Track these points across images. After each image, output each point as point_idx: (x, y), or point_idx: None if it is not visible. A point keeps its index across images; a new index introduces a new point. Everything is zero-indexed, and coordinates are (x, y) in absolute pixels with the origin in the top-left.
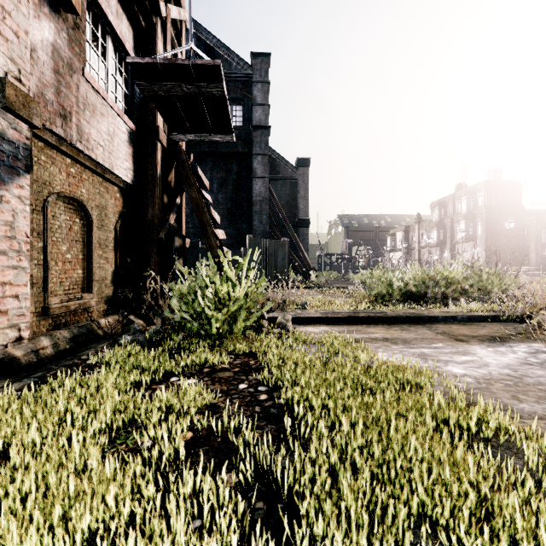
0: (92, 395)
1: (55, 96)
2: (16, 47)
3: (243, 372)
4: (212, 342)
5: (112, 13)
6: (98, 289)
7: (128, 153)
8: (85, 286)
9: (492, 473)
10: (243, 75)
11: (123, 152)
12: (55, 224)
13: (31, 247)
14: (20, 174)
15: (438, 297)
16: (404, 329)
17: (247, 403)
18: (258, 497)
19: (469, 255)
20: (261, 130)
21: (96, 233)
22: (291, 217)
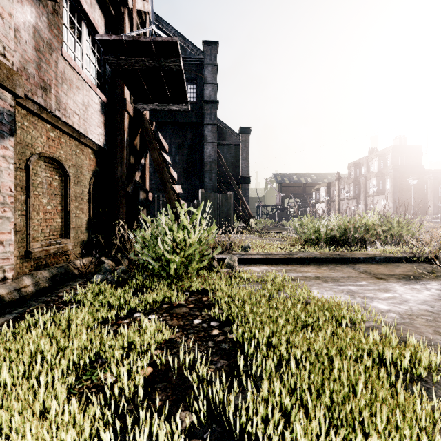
0: (64, 330)
1: (36, 71)
2: (1, 27)
3: (197, 308)
4: (170, 281)
5: (86, 2)
6: (74, 235)
7: (100, 121)
8: (63, 232)
9: (435, 414)
10: (196, 59)
11: (96, 120)
12: (36, 180)
13: (15, 200)
14: (5, 137)
15: (358, 241)
16: (332, 269)
17: (201, 338)
18: (213, 439)
19: (379, 206)
20: (211, 104)
21: (73, 188)
22: (235, 175)
